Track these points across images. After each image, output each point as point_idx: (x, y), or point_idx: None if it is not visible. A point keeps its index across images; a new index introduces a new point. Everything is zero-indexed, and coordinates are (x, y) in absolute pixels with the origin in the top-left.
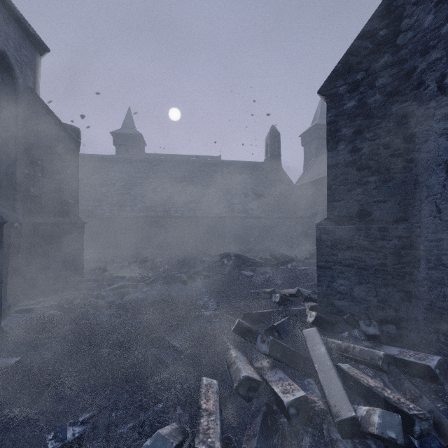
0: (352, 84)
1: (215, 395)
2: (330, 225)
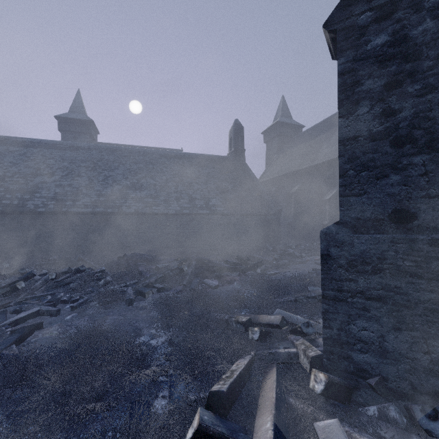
0: (382, 8)
1: None
2: (344, 232)
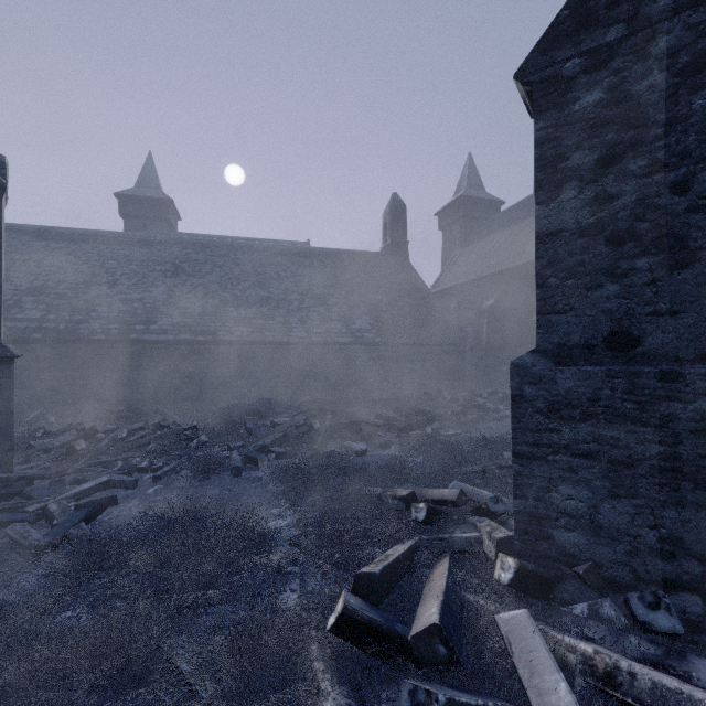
0: (595, 53)
1: None
2: (542, 364)
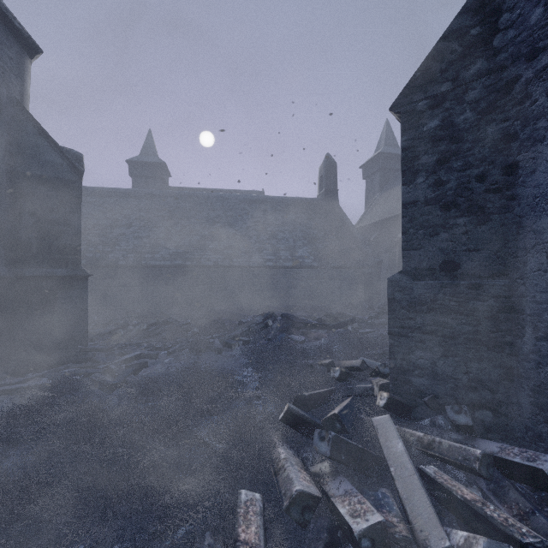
0: (435, 98)
1: (258, 518)
2: (405, 280)
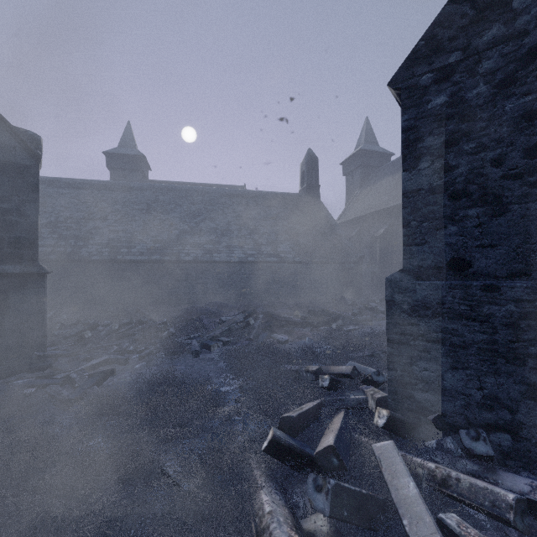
0: (441, 70)
1: None
2: (407, 279)
